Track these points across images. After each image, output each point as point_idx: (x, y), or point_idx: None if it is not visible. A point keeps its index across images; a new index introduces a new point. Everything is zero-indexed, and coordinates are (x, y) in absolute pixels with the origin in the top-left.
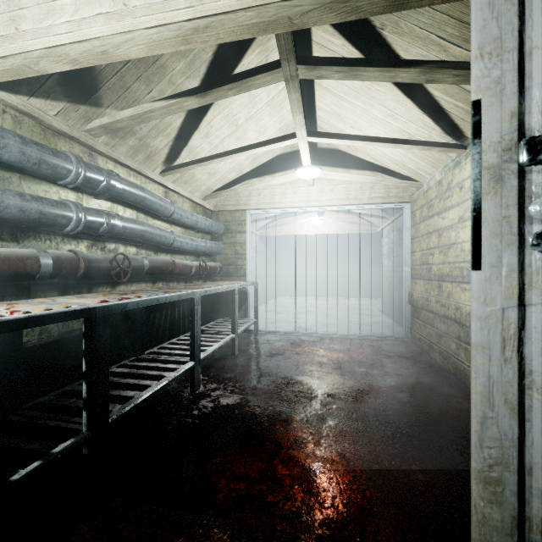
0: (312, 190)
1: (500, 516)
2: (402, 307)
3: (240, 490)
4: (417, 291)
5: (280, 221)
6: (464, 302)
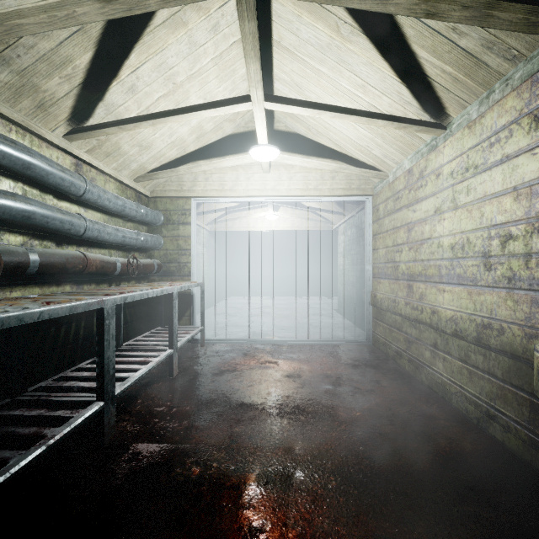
0: (268, 177)
1: None
2: (361, 308)
3: None
4: (381, 292)
5: (232, 215)
6: (442, 305)
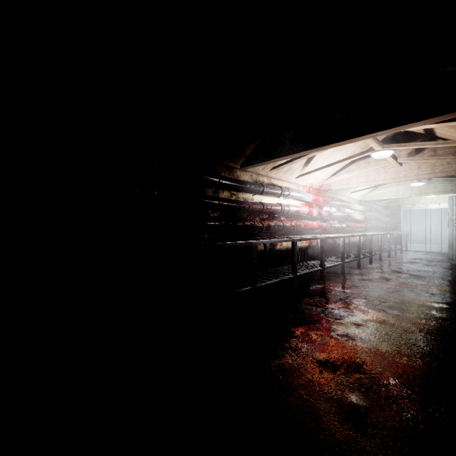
0: (433, 197)
1: (450, 250)
2: None
3: (416, 260)
4: None
5: None
6: None
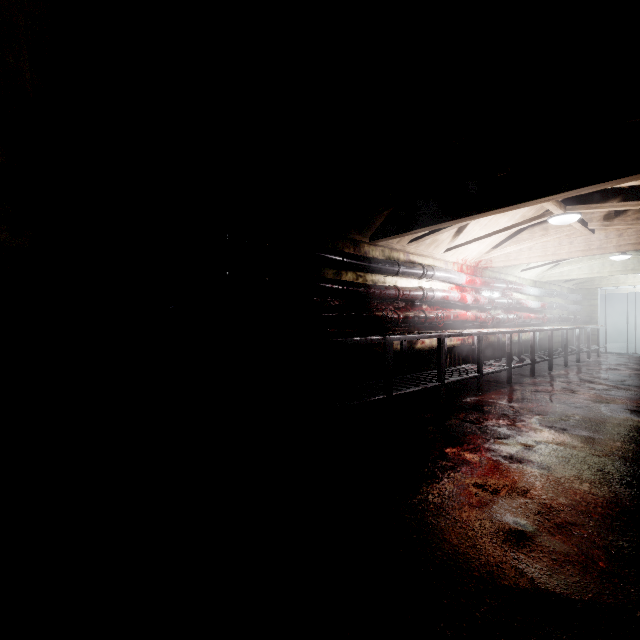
0: None
1: None
2: None
3: (618, 365)
4: None
5: None
6: None
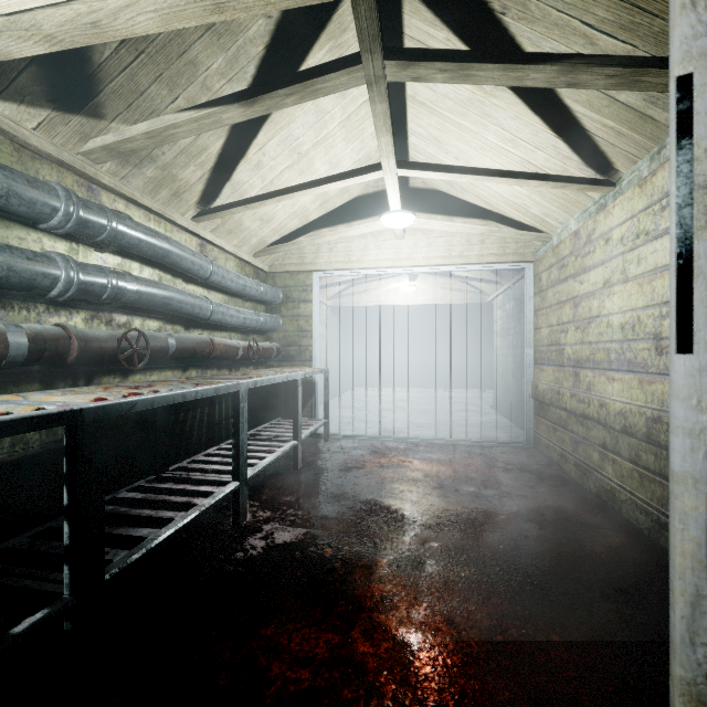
0: (402, 244)
1: None
2: (522, 402)
3: (302, 681)
4: (544, 381)
5: (359, 287)
6: (612, 397)
